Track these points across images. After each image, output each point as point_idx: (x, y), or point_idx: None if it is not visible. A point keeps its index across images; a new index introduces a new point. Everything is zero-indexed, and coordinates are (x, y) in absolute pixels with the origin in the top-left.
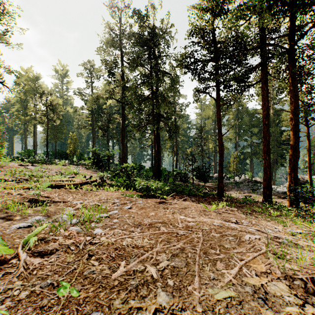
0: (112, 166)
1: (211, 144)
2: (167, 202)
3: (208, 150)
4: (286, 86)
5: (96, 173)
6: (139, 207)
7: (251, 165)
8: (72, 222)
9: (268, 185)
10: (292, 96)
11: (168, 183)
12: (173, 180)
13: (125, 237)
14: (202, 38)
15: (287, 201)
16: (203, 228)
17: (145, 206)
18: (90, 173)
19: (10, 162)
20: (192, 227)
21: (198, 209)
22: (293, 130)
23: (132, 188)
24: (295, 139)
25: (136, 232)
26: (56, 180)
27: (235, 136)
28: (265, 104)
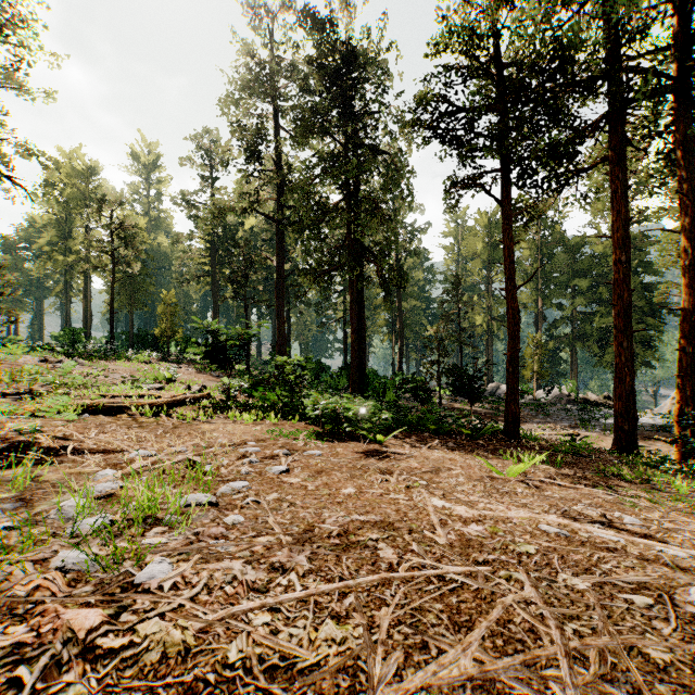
0: (258, 366)
1: (480, 317)
2: (385, 451)
3: (473, 330)
4: (670, 172)
5: (219, 379)
6: (312, 468)
7: (573, 364)
8: (81, 529)
9: (627, 409)
10: (687, 193)
11: (383, 403)
12: (395, 397)
13: (248, 609)
14: (466, 54)
15: (668, 448)
16: (519, 550)
17: (330, 466)
18: (204, 379)
19: (25, 355)
20: (481, 543)
21: (473, 473)
22: (688, 277)
23: (298, 415)
24: (693, 297)
25: (292, 575)
26: (116, 395)
27: (534, 297)
28: (619, 213)
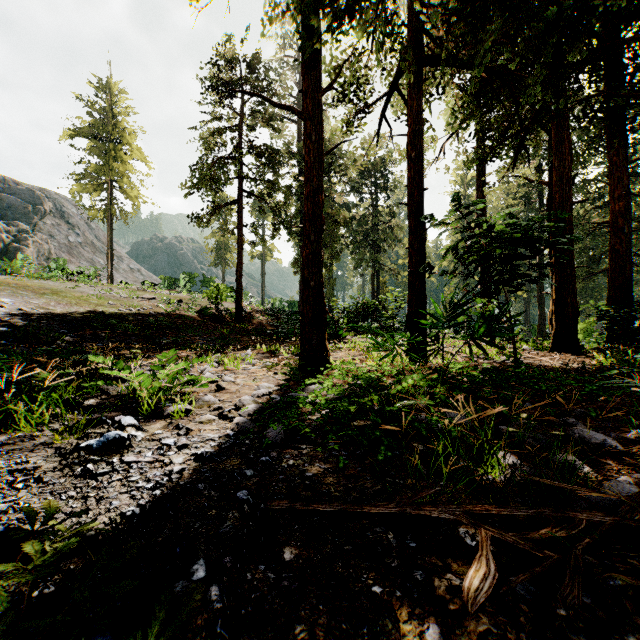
0: None
1: None
2: None
3: None
4: None
5: None
6: None
7: None
8: None
9: None
10: None
11: None
12: None
13: None
14: None
15: None
16: None
17: None
18: None
19: None
20: None
21: None
22: None
23: None
24: None
25: None
26: None
27: None
28: None
